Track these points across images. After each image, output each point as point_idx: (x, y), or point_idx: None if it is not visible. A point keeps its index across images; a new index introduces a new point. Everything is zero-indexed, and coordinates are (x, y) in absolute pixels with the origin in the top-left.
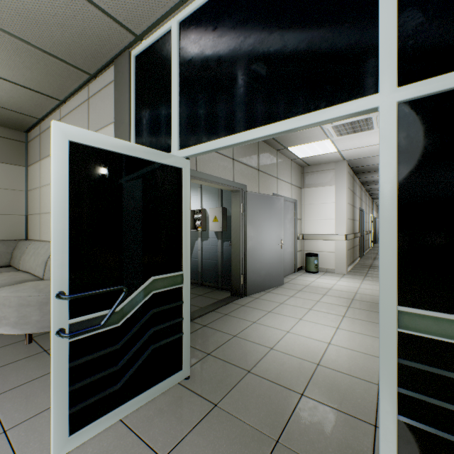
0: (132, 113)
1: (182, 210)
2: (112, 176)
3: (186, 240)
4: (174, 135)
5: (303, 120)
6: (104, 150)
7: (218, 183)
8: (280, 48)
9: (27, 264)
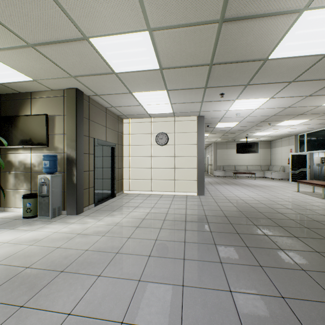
0: (298, 144)
1: (306, 160)
2: (295, 157)
3: (307, 164)
4: (305, 149)
5: (319, 151)
6: (294, 154)
7: (324, 151)
8: (318, 142)
9: (274, 169)
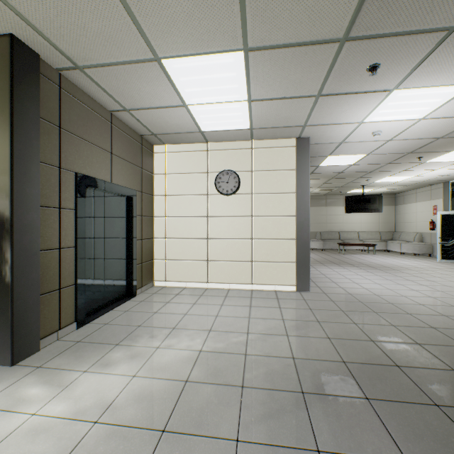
0: (449, 197)
1: None
2: (447, 218)
3: None
4: None
5: None
6: (446, 214)
7: None
8: None
9: (403, 238)
